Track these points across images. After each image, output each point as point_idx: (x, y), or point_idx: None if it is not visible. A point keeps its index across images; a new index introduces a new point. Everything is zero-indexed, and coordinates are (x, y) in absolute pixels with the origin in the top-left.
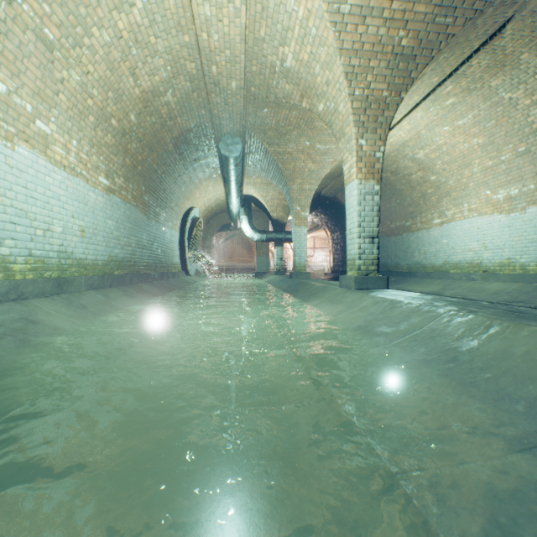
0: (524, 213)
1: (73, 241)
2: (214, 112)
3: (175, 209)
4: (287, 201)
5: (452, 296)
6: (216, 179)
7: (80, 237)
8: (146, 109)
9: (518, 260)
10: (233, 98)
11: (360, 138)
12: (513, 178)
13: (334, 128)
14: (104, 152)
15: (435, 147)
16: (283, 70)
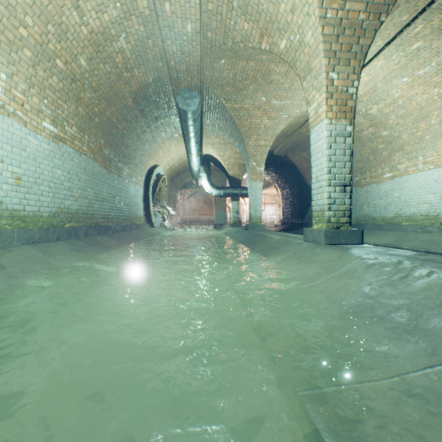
0: None
1: (2, 189)
2: (171, 64)
3: (139, 166)
4: (242, 160)
5: (413, 249)
6: (178, 139)
7: (15, 186)
8: (98, 54)
9: None
10: (189, 45)
11: (331, 71)
12: None
13: (298, 66)
14: (49, 95)
15: (391, 101)
16: (241, 4)
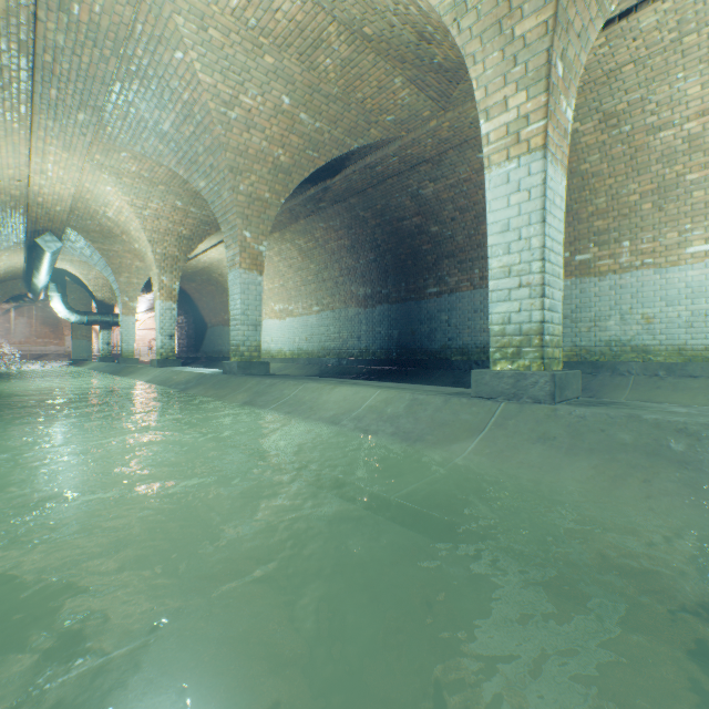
0: (286, 321)
1: None
2: (33, 215)
3: None
4: None
5: None
6: (17, 250)
7: None
8: None
9: (284, 349)
10: (57, 213)
11: (163, 276)
12: (281, 298)
13: (148, 262)
14: None
15: None
16: (106, 216)
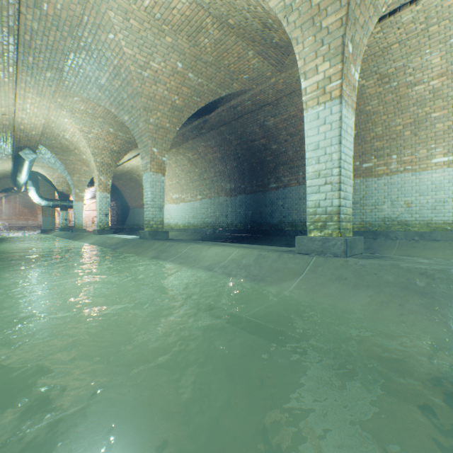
0: (180, 205)
1: None
2: (17, 137)
3: None
4: None
5: None
6: (7, 159)
7: None
8: None
9: (179, 223)
10: (33, 136)
11: (101, 176)
12: (177, 191)
13: (91, 167)
14: None
15: None
16: (65, 137)
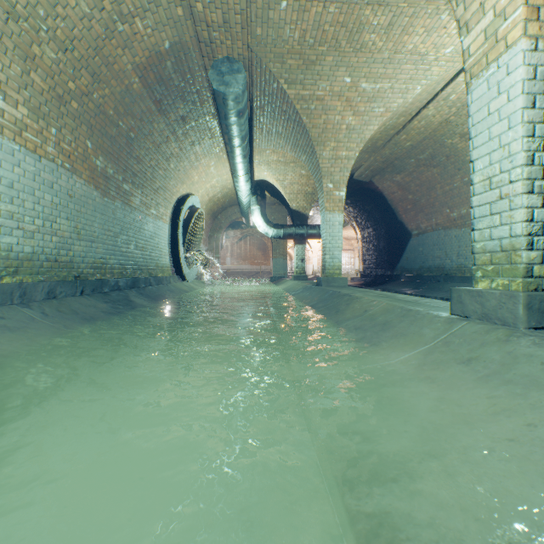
0: None
1: None
2: (197, 9)
3: (162, 192)
4: (310, 187)
5: None
6: (219, 155)
7: None
8: None
9: None
10: None
11: None
12: None
13: None
14: None
15: None
16: None
